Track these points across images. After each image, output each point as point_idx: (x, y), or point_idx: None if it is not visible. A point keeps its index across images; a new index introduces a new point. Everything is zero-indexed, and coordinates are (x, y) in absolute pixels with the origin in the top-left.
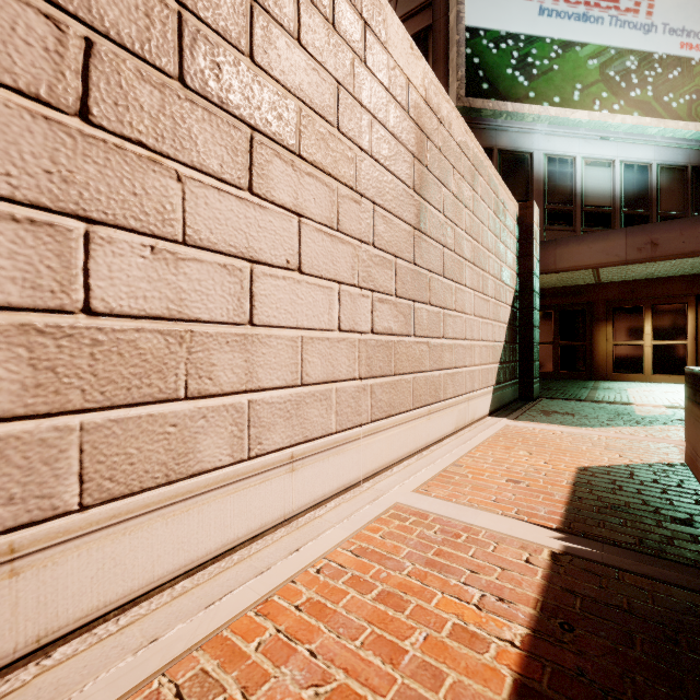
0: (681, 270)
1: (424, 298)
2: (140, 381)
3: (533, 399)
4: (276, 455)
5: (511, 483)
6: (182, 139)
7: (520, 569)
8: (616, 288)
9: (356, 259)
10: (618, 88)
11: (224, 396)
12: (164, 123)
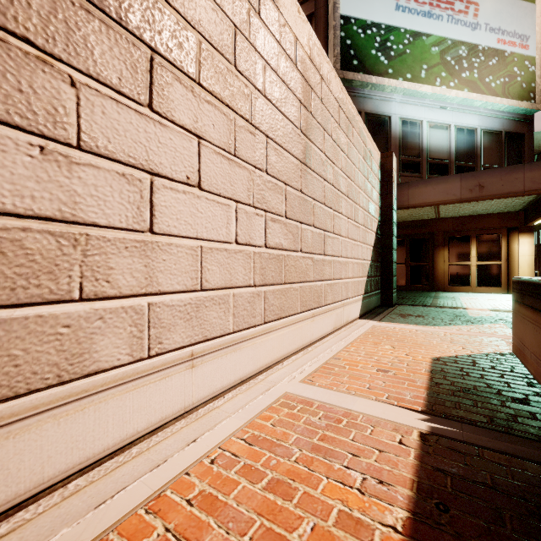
0: (498, 209)
1: (309, 220)
2: (27, 281)
3: (392, 305)
4: (176, 353)
5: (381, 373)
6: (76, 45)
7: (395, 450)
8: (451, 222)
9: (251, 182)
10: (453, 69)
11: (123, 298)
12: (56, 25)
